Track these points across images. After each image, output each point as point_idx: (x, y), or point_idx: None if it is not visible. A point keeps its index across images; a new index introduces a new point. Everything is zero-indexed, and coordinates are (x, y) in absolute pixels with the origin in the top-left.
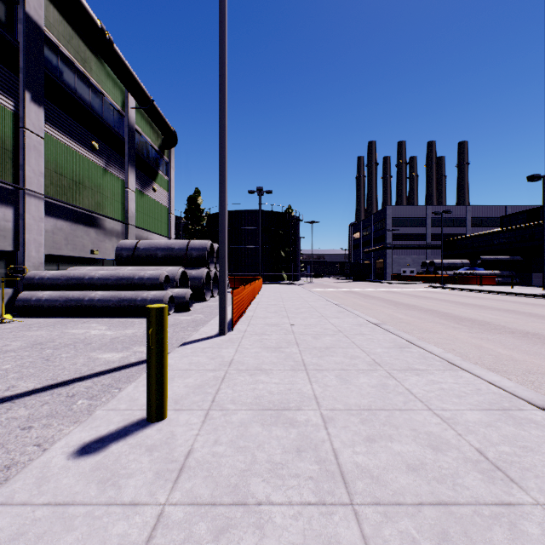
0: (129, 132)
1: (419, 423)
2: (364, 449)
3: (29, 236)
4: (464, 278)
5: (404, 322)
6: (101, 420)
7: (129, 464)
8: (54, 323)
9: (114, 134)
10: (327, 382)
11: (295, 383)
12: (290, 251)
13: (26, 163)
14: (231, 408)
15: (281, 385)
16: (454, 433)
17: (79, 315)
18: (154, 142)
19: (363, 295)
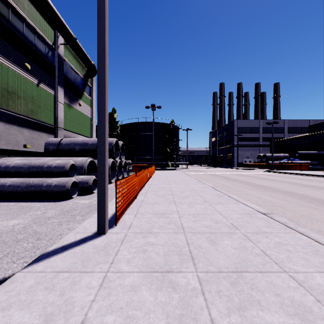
0: (59, 61)
1: None
2: None
3: None
4: (287, 165)
5: (278, 206)
6: None
7: None
8: None
9: (46, 61)
10: None
11: None
12: (173, 148)
13: None
14: None
15: None
16: None
17: None
18: (80, 72)
19: (225, 178)
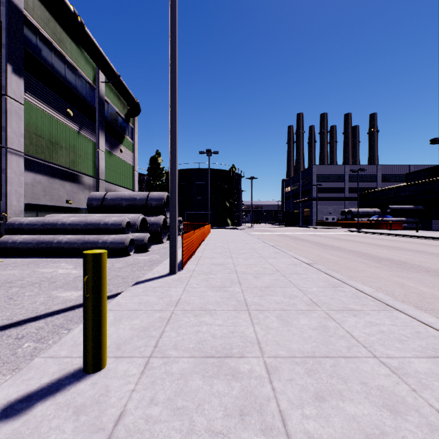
0: (100, 102)
1: (368, 375)
2: (313, 411)
3: (10, 188)
4: (376, 223)
5: (332, 261)
6: (36, 370)
7: (49, 434)
8: (28, 262)
9: (86, 104)
10: (269, 324)
11: (237, 325)
12: (234, 202)
13: (8, 125)
14: (172, 355)
15: (224, 327)
16: (407, 387)
17: (52, 255)
18: (121, 111)
19: (294, 238)
